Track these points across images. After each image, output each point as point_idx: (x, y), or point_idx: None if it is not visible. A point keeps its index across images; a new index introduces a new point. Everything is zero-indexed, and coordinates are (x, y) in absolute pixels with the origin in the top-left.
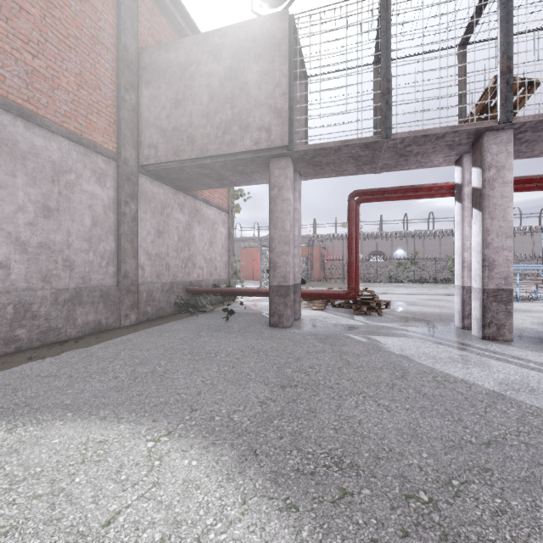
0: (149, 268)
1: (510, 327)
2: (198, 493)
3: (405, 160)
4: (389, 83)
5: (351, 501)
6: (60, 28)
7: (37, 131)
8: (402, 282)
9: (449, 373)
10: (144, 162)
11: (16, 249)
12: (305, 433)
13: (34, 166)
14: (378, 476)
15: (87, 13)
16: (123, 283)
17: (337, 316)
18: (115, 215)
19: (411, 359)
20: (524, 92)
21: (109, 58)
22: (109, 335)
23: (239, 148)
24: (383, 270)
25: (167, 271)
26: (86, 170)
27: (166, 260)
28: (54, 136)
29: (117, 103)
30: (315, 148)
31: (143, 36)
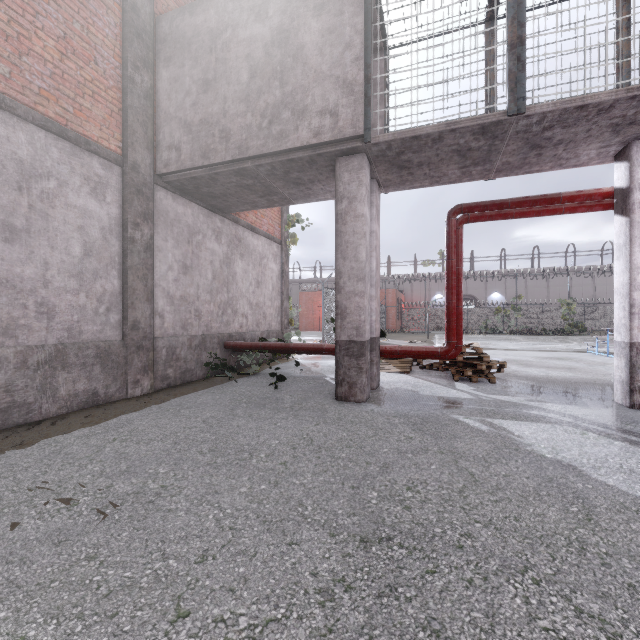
0: (171, 316)
1: None
2: None
3: (536, 156)
4: (521, 29)
5: None
6: None
7: None
8: (501, 333)
9: None
10: (163, 170)
11: None
12: None
13: None
14: None
15: None
16: (131, 337)
17: (430, 384)
18: (120, 242)
19: (581, 471)
20: None
21: (111, 22)
22: (106, 412)
23: (292, 142)
24: (474, 318)
25: (197, 320)
26: (73, 176)
27: (196, 304)
28: (22, 122)
29: (123, 85)
30: (403, 137)
31: None
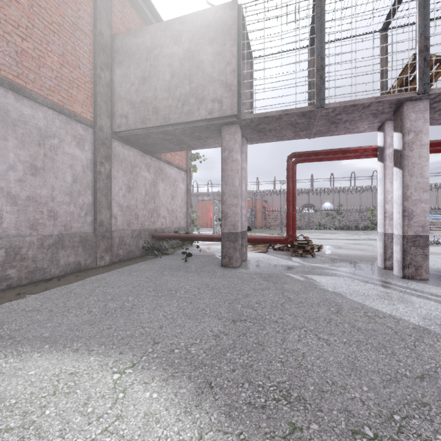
0: (121, 218)
1: (426, 268)
2: (158, 427)
3: (335, 127)
4: (322, 61)
5: (301, 437)
6: (45, 16)
7: (26, 102)
8: (329, 229)
9: (378, 309)
10: (117, 129)
11: (7, 202)
12: (255, 365)
13: (23, 132)
14: (324, 410)
15: (69, 4)
16: (99, 230)
17: (277, 258)
18: (92, 174)
19: (343, 296)
20: (439, 67)
21: (87, 42)
22: (87, 274)
23: (196, 117)
24: (313, 219)
25: (136, 220)
26: (67, 136)
27: (135, 211)
28: (40, 106)
29: (94, 79)
30: (259, 117)
31: (116, 25)
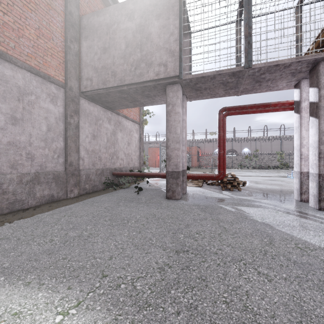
0: (87, 159)
1: None
2: None
3: (259, 85)
4: (250, 29)
5: None
6: None
7: (7, 65)
8: (248, 168)
9: (306, 240)
10: (83, 89)
11: None
12: (200, 307)
13: (4, 89)
14: None
15: None
16: (69, 169)
17: (211, 191)
18: (64, 124)
19: (272, 226)
20: None
21: (60, 20)
22: (58, 204)
23: (146, 78)
24: (235, 161)
25: (99, 161)
26: (43, 94)
27: (99, 154)
28: (20, 69)
29: (65, 49)
30: (197, 77)
31: (83, 7)
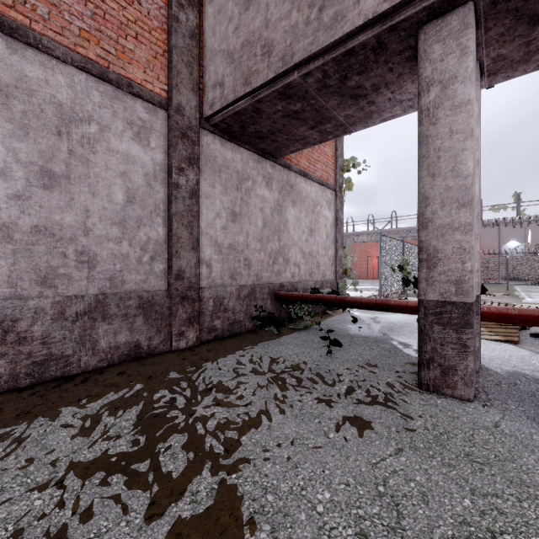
0: (219, 265)
1: None
2: None
3: None
4: None
5: None
6: None
7: (31, 56)
8: None
9: None
10: (208, 111)
11: None
12: None
13: (25, 109)
14: None
15: None
16: (175, 287)
17: None
18: (165, 189)
19: None
20: None
21: None
22: (140, 369)
23: (351, 22)
24: None
25: (246, 270)
26: (116, 121)
27: (245, 253)
28: (61, 65)
29: (167, 25)
30: None
31: None
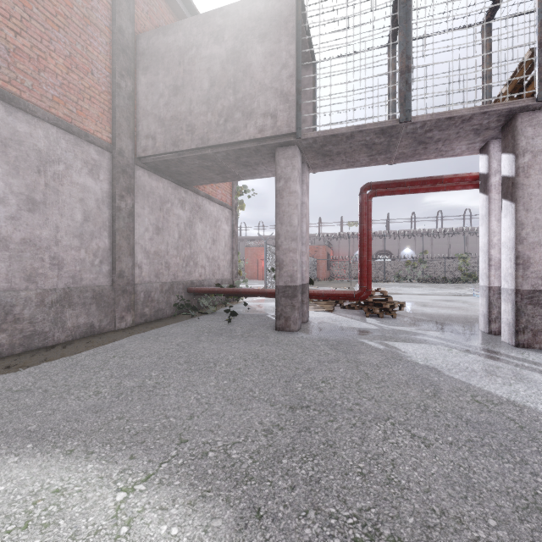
0: (147, 267)
1: None
2: None
3: (423, 149)
4: (408, 60)
5: None
6: (47, 5)
7: (21, 116)
8: (410, 281)
9: (489, 391)
10: (141, 154)
11: None
12: (324, 480)
13: (17, 155)
14: None
15: None
16: (118, 283)
17: (347, 319)
18: (110, 210)
19: (439, 371)
20: None
21: (103, 41)
22: (102, 339)
23: (242, 136)
24: (390, 269)
25: (167, 270)
26: (76, 161)
27: (166, 258)
28: (40, 122)
29: (112, 89)
30: (325, 135)
31: (141, 20)
